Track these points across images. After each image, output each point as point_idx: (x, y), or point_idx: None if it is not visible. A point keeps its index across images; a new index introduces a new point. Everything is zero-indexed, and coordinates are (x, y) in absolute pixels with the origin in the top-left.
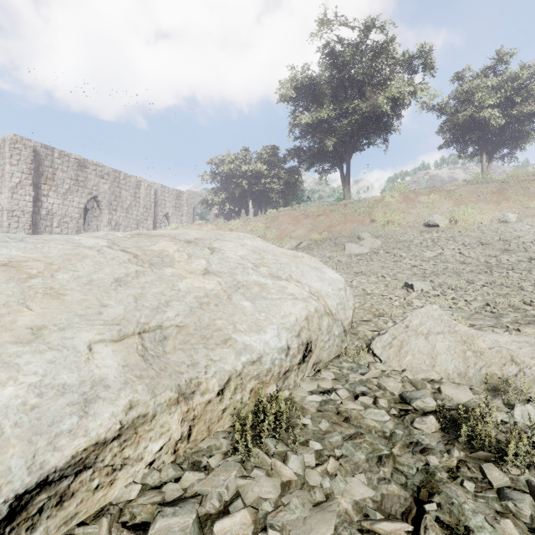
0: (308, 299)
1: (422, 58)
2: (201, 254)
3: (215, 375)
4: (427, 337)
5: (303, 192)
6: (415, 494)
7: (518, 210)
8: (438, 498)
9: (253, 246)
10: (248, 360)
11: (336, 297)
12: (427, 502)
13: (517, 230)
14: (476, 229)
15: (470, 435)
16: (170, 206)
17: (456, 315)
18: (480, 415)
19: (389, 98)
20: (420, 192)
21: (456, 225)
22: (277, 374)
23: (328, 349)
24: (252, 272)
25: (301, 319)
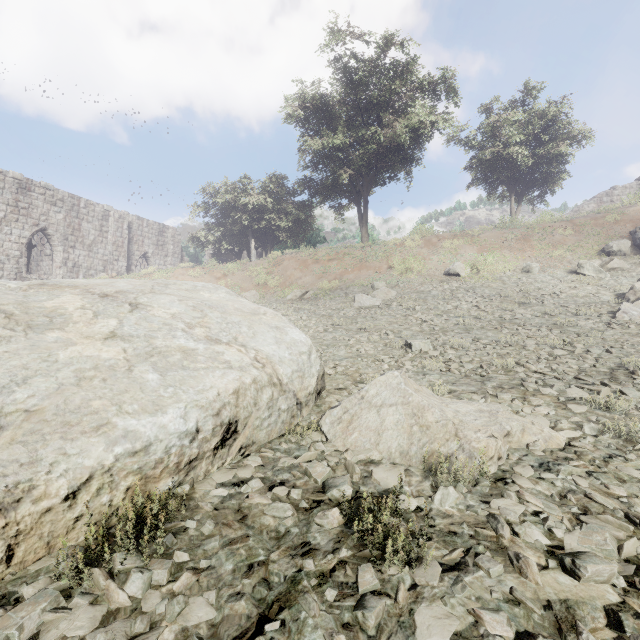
0: (248, 368)
1: (445, 84)
2: (116, 312)
3: (65, 474)
4: (380, 410)
5: (319, 231)
6: (265, 611)
7: (542, 259)
8: (288, 614)
9: (199, 300)
10: (127, 451)
11: (293, 363)
12: (272, 621)
13: (538, 281)
14: (498, 279)
15: (362, 531)
16: (149, 243)
17: (443, 380)
18: (394, 502)
19: (408, 127)
20: (444, 236)
21: (478, 274)
22: (174, 464)
23: (269, 427)
24: (182, 334)
25: (226, 394)
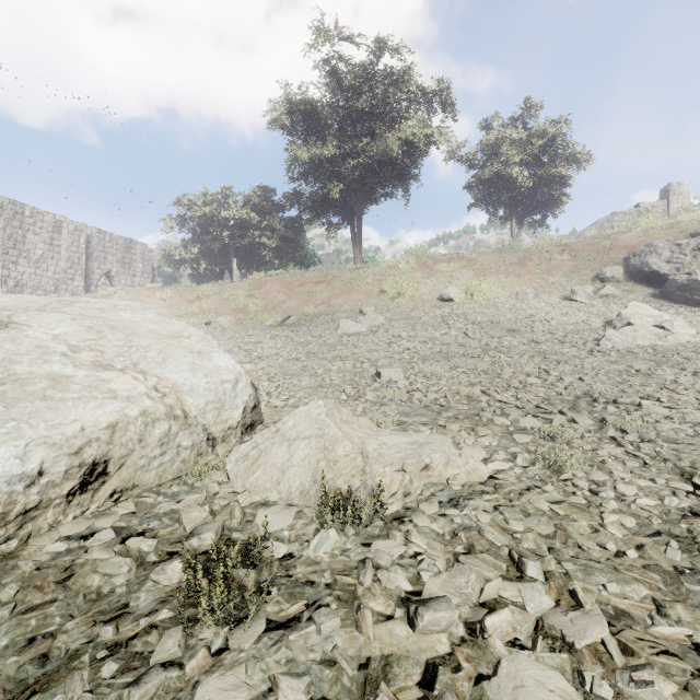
0: (139, 398)
1: (440, 95)
2: None
3: None
4: (292, 444)
5: (313, 252)
6: (13, 697)
7: (538, 284)
8: (42, 699)
9: (103, 320)
10: None
11: (210, 392)
12: None
13: (531, 307)
14: (491, 305)
15: (191, 587)
16: (113, 260)
17: (399, 411)
18: (257, 550)
19: (402, 139)
20: (440, 259)
21: (472, 300)
22: None
23: (160, 467)
24: (59, 358)
25: (95, 428)
